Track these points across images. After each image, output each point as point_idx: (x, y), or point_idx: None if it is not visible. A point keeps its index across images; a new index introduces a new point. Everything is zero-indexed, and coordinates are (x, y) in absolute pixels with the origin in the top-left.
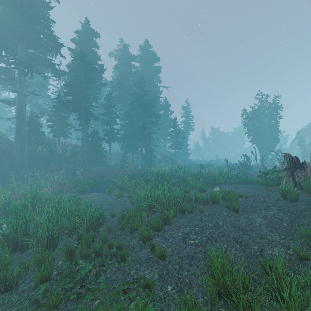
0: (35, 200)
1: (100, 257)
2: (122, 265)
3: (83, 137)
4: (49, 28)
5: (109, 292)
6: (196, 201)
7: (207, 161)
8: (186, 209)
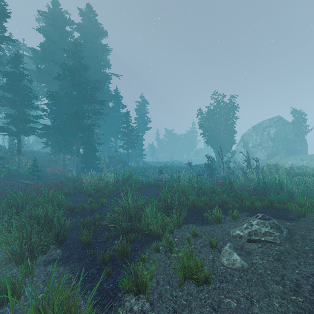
0: None
1: None
2: None
3: None
4: None
5: None
6: None
7: (162, 162)
8: None
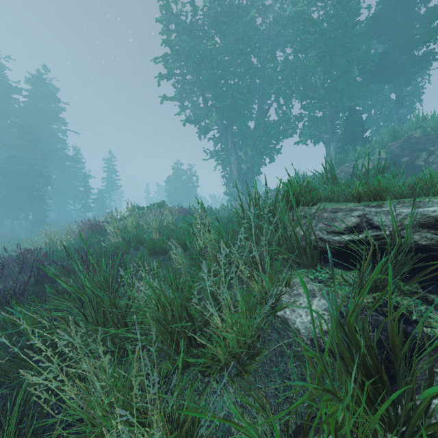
0: None
1: None
2: None
3: None
4: None
5: None
6: None
7: None
8: None
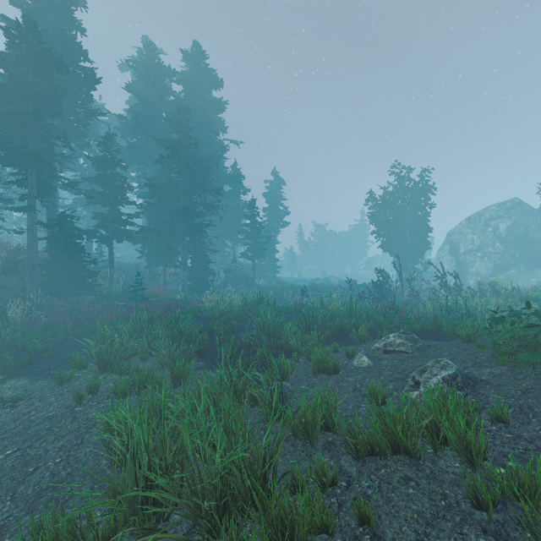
0: None
1: None
2: None
3: (32, 228)
4: None
5: None
6: (323, 427)
7: (308, 280)
8: (304, 520)
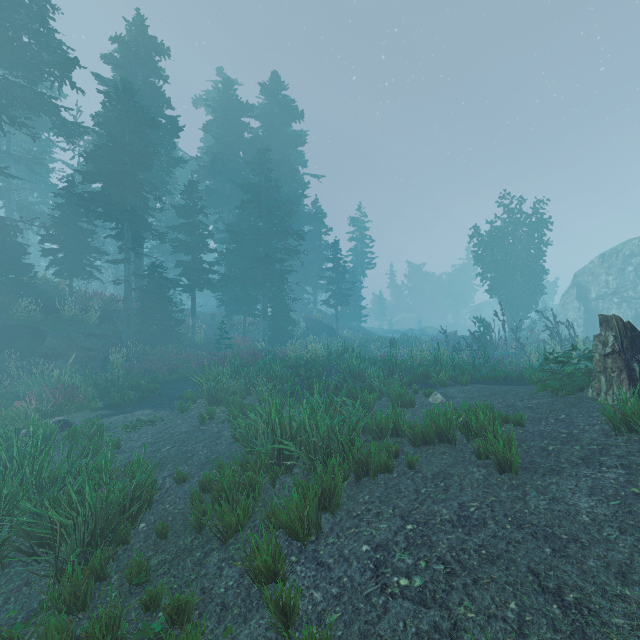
0: None
1: None
2: None
3: (128, 279)
4: (45, 22)
5: None
6: (394, 434)
7: (400, 331)
8: (375, 461)
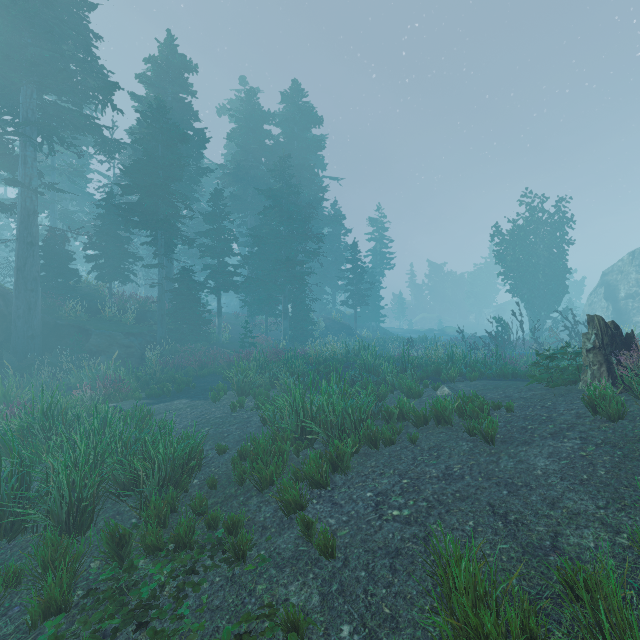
0: (51, 418)
1: (188, 551)
2: (237, 571)
3: (161, 282)
4: (89, 50)
5: (204, 639)
6: (401, 419)
7: (420, 331)
8: (381, 437)
